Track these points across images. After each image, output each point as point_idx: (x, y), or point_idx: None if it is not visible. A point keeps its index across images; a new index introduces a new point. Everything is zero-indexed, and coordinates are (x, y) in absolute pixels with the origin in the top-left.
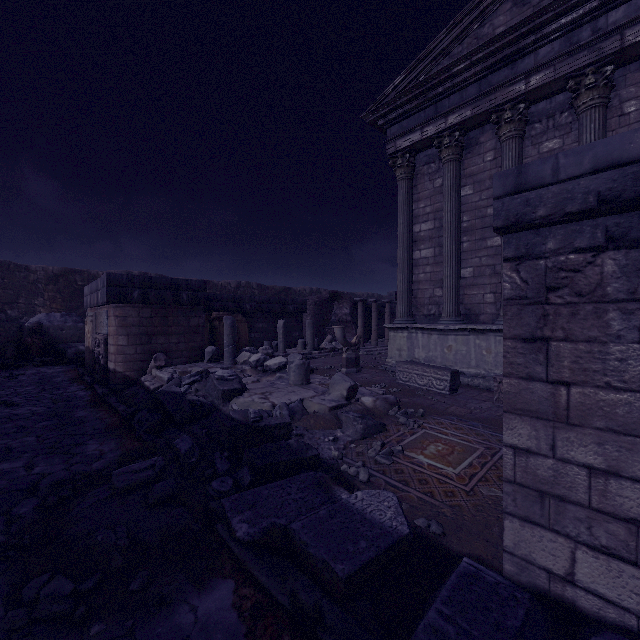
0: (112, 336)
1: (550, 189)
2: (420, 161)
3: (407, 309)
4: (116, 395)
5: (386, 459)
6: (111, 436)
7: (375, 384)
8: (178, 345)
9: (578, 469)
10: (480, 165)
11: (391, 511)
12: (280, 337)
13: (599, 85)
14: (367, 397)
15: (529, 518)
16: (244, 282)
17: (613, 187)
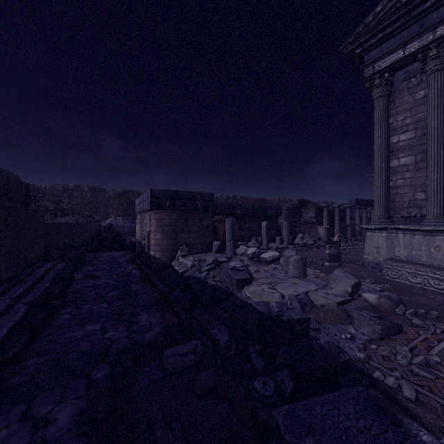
0: (153, 233)
1: None
2: (398, 78)
3: (385, 212)
4: (156, 275)
5: (426, 372)
6: (155, 309)
7: (363, 279)
8: (195, 240)
9: None
10: None
11: None
12: (264, 234)
13: None
14: (369, 294)
15: None
16: (231, 195)
17: None
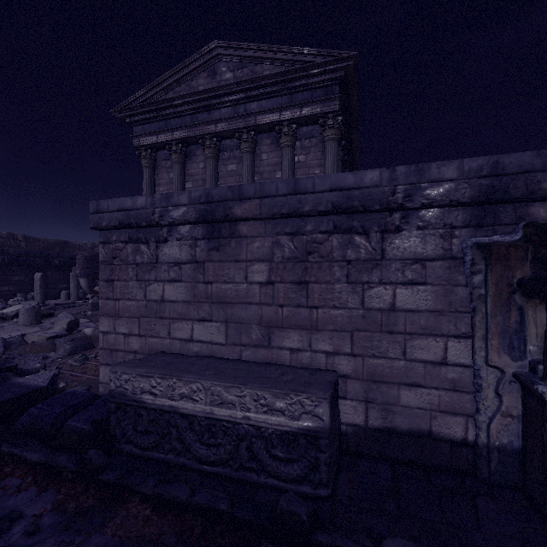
0: None
1: (107, 214)
2: (160, 157)
3: None
4: None
5: (79, 363)
6: None
7: None
8: None
9: (122, 336)
10: (197, 170)
11: (43, 379)
12: (37, 289)
13: (249, 141)
14: (89, 328)
15: (108, 363)
16: (5, 233)
17: (123, 218)
